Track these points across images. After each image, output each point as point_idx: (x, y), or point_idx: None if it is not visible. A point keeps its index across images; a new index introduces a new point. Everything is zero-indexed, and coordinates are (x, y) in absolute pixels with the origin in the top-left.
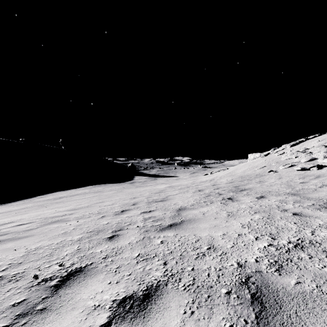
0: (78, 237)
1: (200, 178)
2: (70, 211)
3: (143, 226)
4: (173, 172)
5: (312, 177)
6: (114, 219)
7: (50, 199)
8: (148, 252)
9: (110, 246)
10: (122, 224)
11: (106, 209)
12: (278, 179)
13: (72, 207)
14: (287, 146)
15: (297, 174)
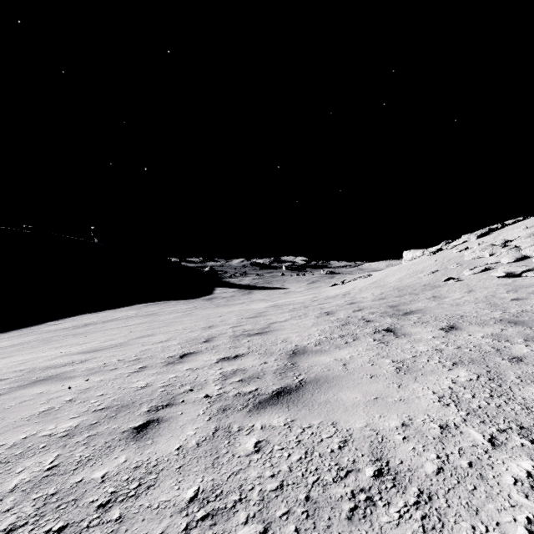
0: (68, 427)
1: (325, 290)
2: (86, 354)
3: (219, 395)
4: (280, 281)
5: (532, 289)
6: (161, 375)
7: (68, 327)
8: (221, 483)
9: (130, 458)
10: (176, 388)
11: (152, 351)
12: (467, 293)
13: (94, 346)
14: (472, 237)
15: (501, 285)
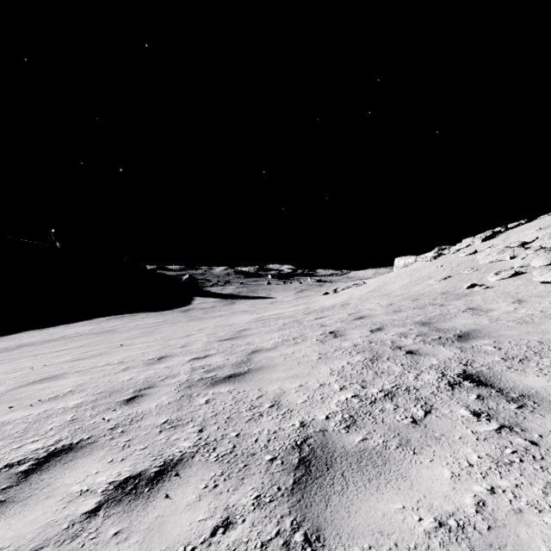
0: None
1: (316, 300)
2: None
3: None
4: (266, 290)
5: None
6: None
7: None
8: None
9: None
10: None
11: None
12: (518, 304)
13: None
14: (477, 240)
15: None
